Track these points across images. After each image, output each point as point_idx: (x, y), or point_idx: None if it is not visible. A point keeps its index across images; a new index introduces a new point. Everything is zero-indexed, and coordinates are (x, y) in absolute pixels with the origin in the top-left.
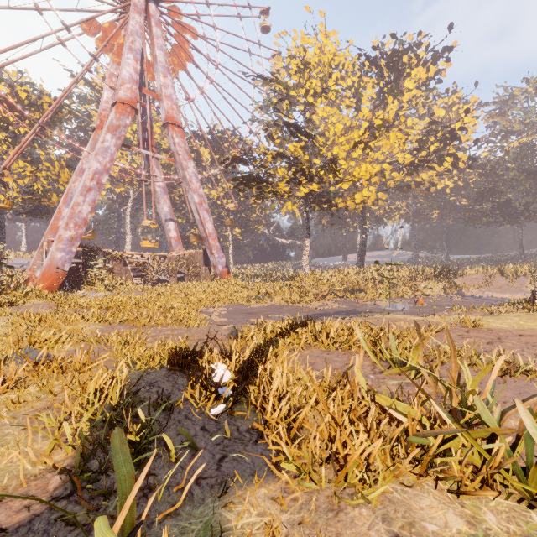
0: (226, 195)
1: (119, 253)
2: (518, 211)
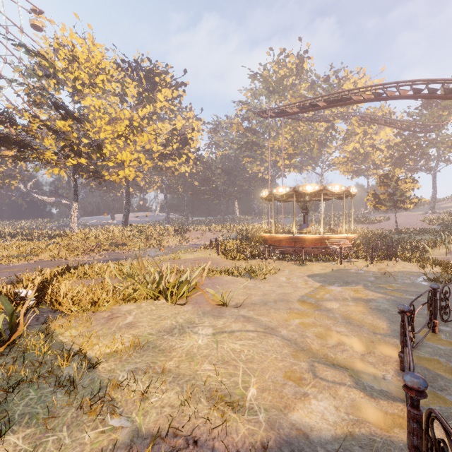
0: None
1: None
2: (221, 193)
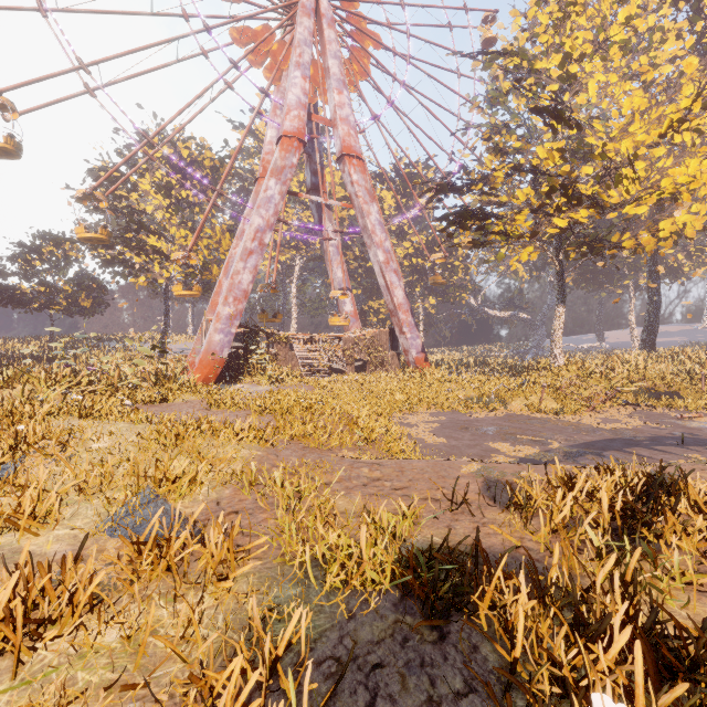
0: (415, 253)
1: (284, 334)
2: None
